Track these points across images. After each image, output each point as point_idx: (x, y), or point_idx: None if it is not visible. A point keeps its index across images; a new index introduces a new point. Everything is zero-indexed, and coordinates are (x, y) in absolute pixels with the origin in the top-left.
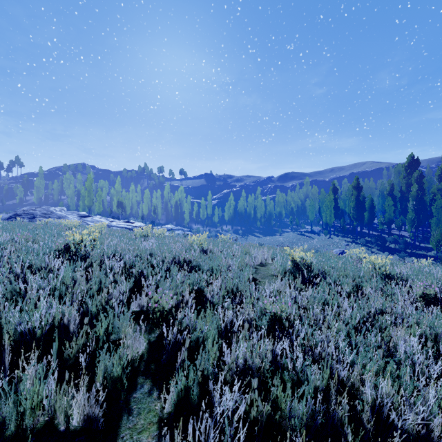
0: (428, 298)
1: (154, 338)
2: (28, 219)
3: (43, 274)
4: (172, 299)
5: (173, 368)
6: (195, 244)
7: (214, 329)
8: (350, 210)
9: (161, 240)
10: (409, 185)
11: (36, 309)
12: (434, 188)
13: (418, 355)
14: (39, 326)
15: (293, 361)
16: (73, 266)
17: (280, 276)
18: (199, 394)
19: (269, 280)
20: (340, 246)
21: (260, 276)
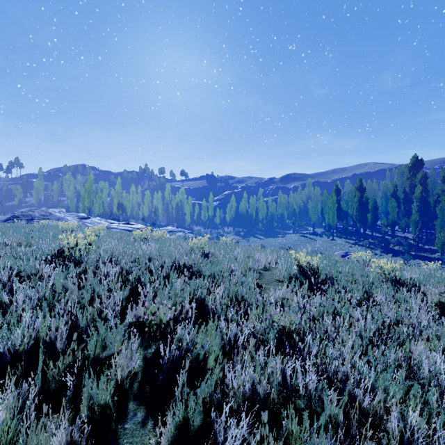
0: (444, 305)
1: (150, 354)
2: (26, 221)
3: (32, 281)
4: (170, 310)
5: (170, 390)
6: (196, 247)
7: (216, 343)
8: (353, 212)
9: (161, 243)
10: (412, 186)
11: (19, 323)
12: (438, 189)
13: (444, 376)
14: (22, 343)
15: (306, 384)
16: (65, 273)
17: (285, 282)
18: (200, 423)
19: (274, 286)
20: (343, 248)
21: (264, 282)
